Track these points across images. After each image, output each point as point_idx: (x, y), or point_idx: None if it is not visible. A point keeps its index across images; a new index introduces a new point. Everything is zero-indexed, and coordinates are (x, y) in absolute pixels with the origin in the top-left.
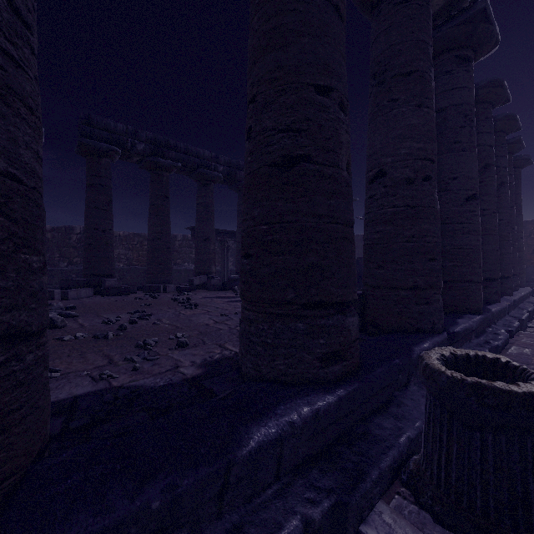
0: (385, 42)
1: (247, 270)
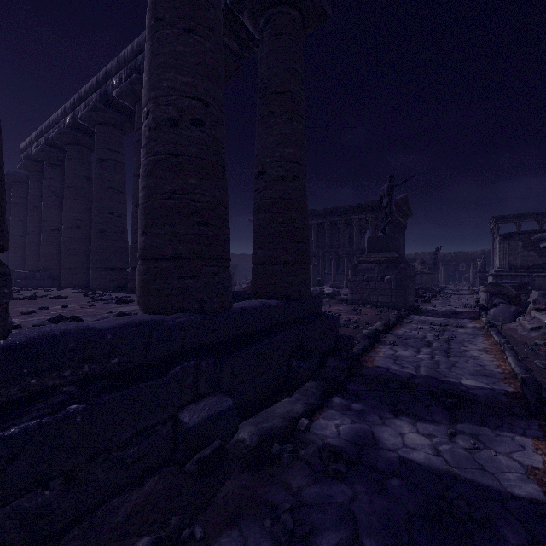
0: (60, 185)
1: (83, 261)
